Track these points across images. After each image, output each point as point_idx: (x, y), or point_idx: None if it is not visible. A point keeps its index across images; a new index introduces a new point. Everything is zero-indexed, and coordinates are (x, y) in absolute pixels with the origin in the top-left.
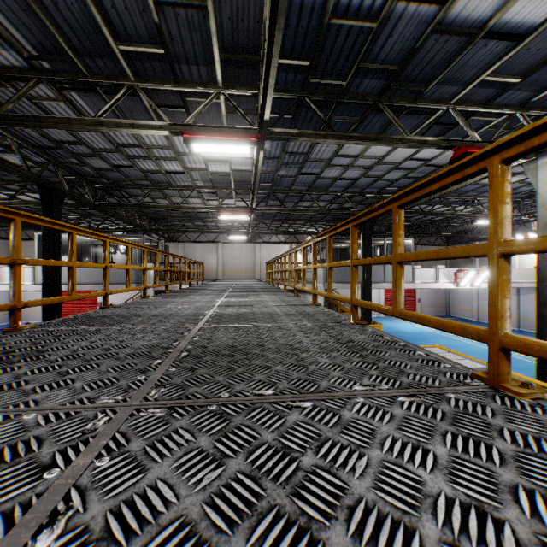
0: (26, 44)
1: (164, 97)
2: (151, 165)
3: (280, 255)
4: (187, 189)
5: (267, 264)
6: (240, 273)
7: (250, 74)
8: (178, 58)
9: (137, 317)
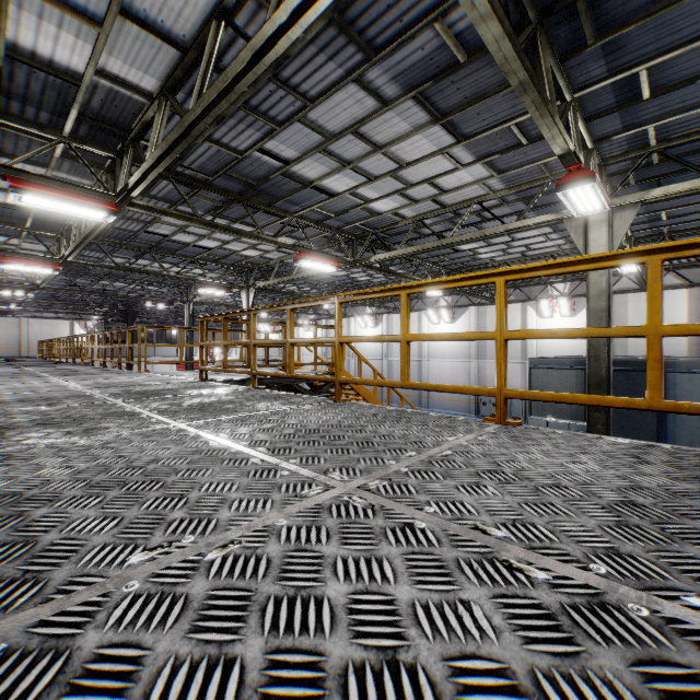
0: None
1: None
2: None
3: (53, 339)
4: None
5: (40, 342)
6: None
7: None
8: None
9: None
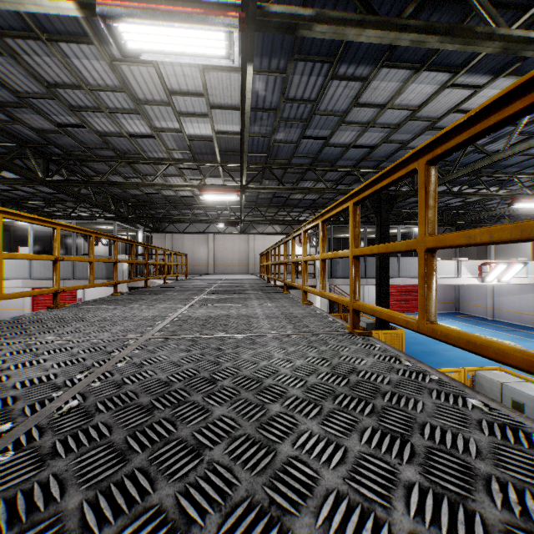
0: None
1: None
2: (107, 123)
3: (278, 242)
4: (162, 162)
5: (261, 256)
6: (233, 266)
7: None
8: None
9: None
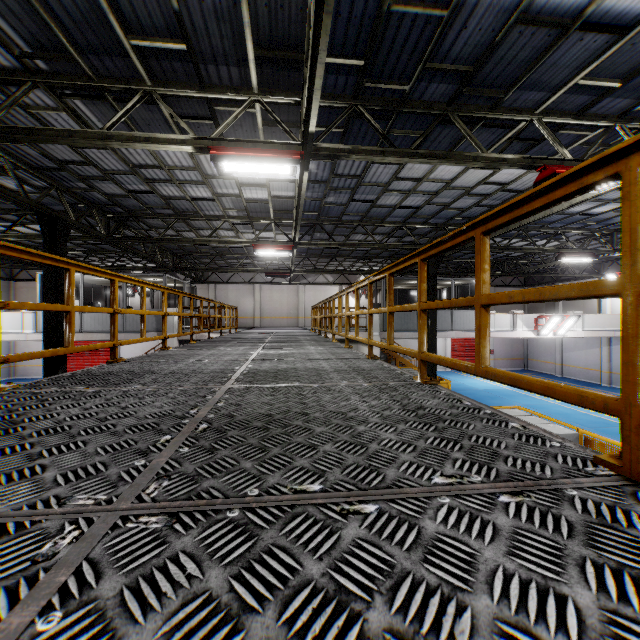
0: (17, 38)
1: (188, 106)
2: (174, 190)
3: (328, 298)
4: (217, 219)
5: (312, 309)
6: (281, 319)
7: (292, 77)
8: (203, 56)
9: (150, 374)
